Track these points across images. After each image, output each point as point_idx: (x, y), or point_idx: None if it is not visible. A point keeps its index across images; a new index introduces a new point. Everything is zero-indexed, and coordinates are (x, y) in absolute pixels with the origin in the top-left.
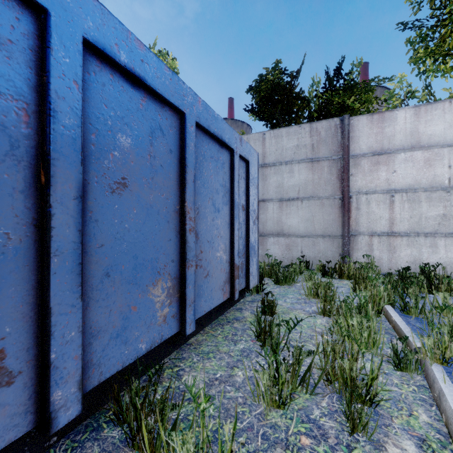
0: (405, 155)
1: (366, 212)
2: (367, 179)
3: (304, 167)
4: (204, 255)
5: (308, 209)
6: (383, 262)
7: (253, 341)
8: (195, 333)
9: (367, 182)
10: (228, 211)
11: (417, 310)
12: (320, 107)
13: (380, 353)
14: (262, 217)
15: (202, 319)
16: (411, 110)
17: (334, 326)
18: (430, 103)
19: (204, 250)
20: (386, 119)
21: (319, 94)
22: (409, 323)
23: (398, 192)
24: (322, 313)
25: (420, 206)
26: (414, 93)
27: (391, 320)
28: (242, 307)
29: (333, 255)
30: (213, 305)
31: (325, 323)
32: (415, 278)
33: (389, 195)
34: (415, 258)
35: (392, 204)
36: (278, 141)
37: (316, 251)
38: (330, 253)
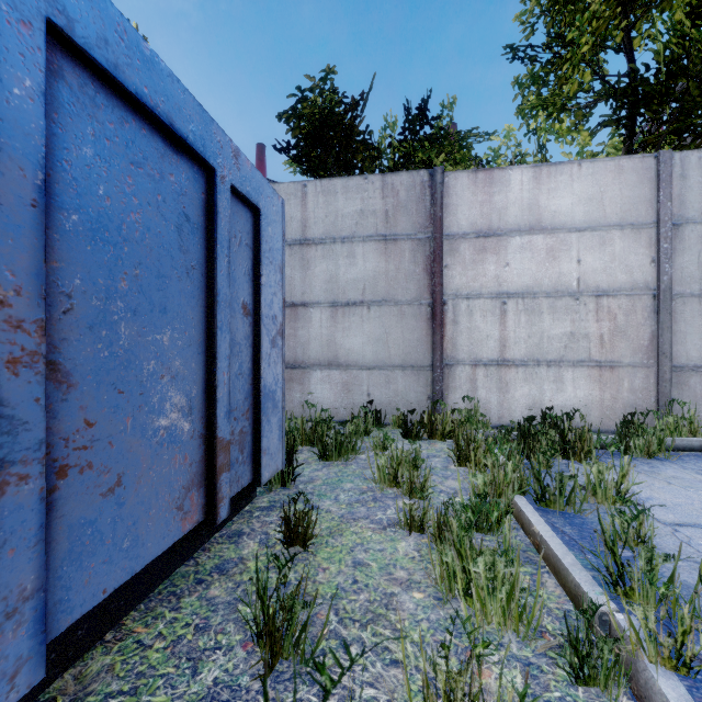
0: (521, 240)
1: (467, 328)
2: (469, 275)
3: (373, 249)
4: (104, 431)
5: (379, 321)
6: (491, 408)
7: (246, 647)
8: (84, 647)
9: (469, 280)
10: (201, 315)
11: (562, 499)
12: (397, 166)
13: (533, 634)
14: (301, 334)
15: (112, 599)
16: (530, 171)
17: (436, 575)
18: (554, 164)
19: (104, 418)
20: (495, 181)
21: (395, 143)
22: (555, 529)
23: (513, 297)
24: (407, 525)
25: (541, 319)
26: (525, 156)
27: (530, 530)
28: (243, 528)
29: (418, 398)
30: (142, 560)
31: (415, 552)
32: (543, 435)
33: (500, 302)
34: (535, 400)
35: (504, 316)
36: (329, 200)
37: (392, 393)
38: (413, 396)
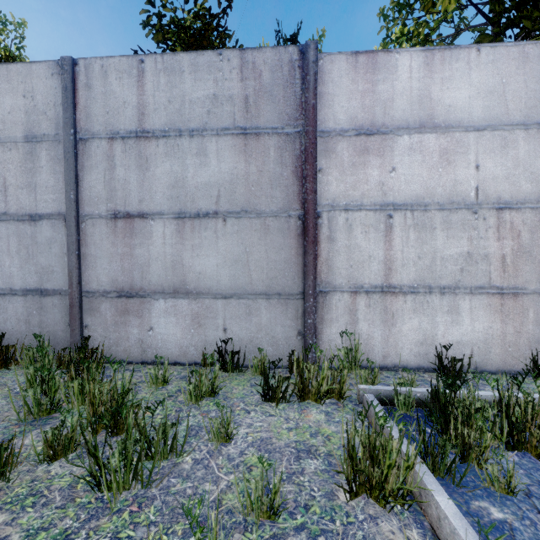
0: (410, 139)
1: (345, 247)
2: (348, 181)
3: (229, 145)
4: None
5: (237, 237)
6: (374, 345)
7: None
8: None
9: (348, 188)
10: None
11: None
12: None
13: None
14: (139, 254)
15: None
16: (420, 56)
17: None
18: (449, 47)
19: None
20: (379, 66)
21: None
22: None
23: (400, 208)
24: None
25: (433, 237)
26: None
27: None
28: None
29: (285, 333)
30: None
31: None
32: (475, 410)
33: (385, 215)
34: (426, 335)
35: (389, 233)
36: (173, 80)
37: (254, 327)
38: (280, 331)
